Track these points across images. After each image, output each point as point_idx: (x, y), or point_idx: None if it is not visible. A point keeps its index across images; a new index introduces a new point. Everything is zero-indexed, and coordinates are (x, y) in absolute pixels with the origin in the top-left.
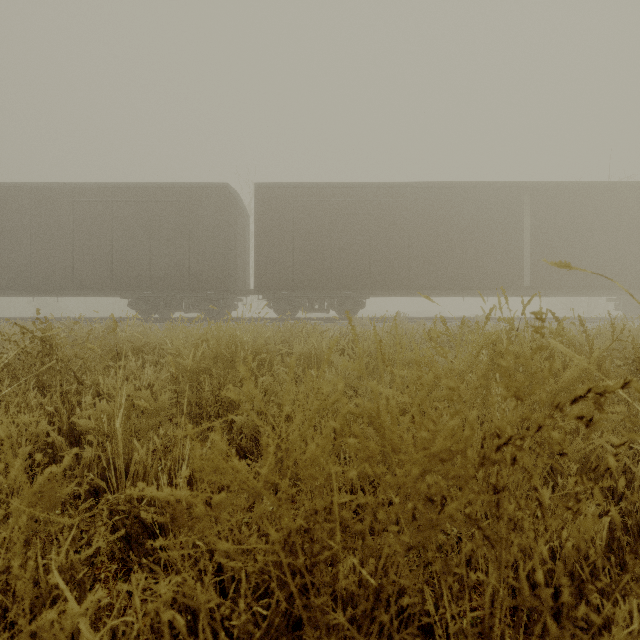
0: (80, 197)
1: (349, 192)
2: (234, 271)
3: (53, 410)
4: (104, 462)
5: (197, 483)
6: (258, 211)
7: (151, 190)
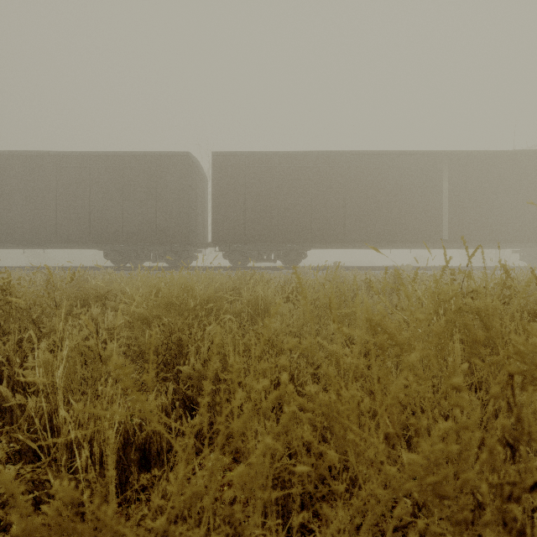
0: (62, 163)
1: (293, 159)
2: (194, 227)
3: (3, 359)
4: (36, 421)
5: (135, 442)
6: (215, 175)
7: (123, 157)
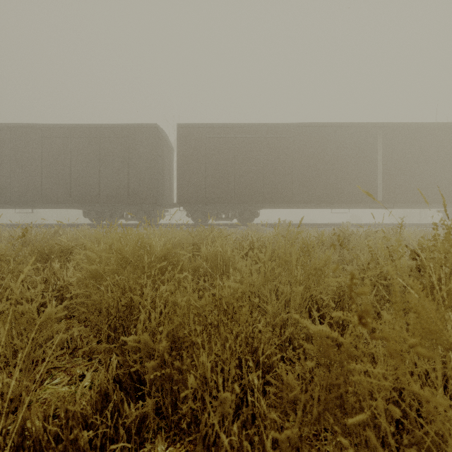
0: (47, 134)
1: (247, 130)
2: (162, 189)
3: None
4: None
5: None
6: (179, 145)
7: (100, 129)
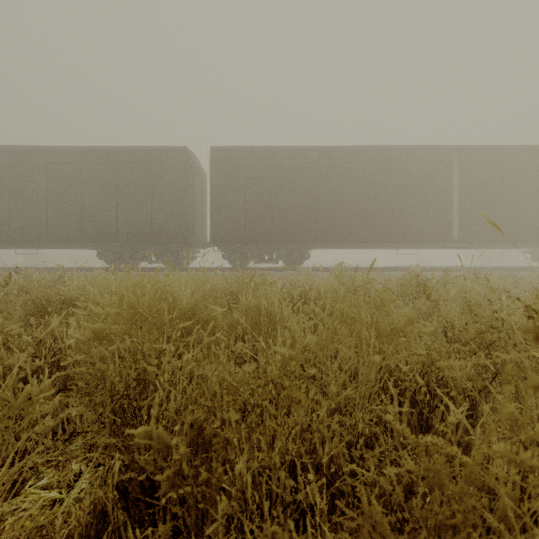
0: (53, 159)
1: (295, 154)
2: (192, 226)
3: None
4: None
5: None
6: (213, 171)
7: (117, 153)
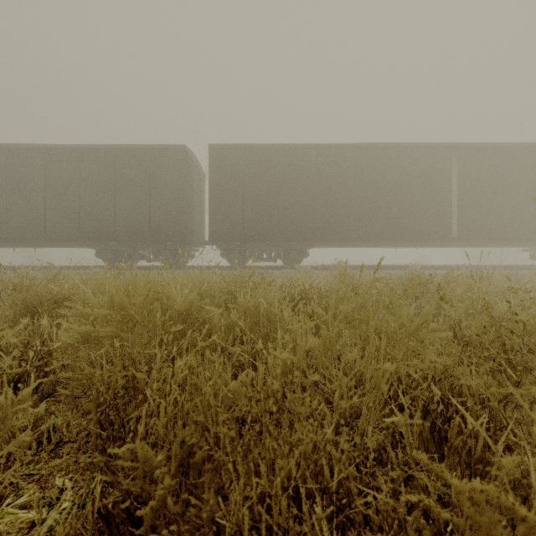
0: (51, 157)
1: (294, 152)
2: (191, 224)
3: None
4: None
5: None
6: (212, 170)
7: (115, 151)
